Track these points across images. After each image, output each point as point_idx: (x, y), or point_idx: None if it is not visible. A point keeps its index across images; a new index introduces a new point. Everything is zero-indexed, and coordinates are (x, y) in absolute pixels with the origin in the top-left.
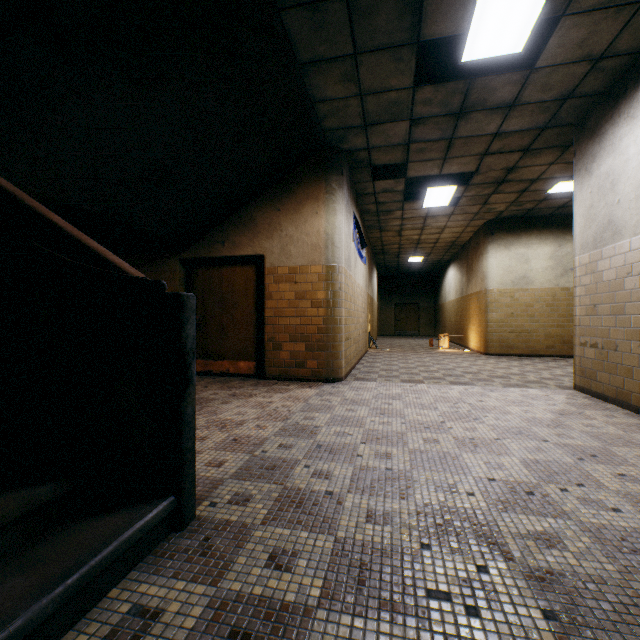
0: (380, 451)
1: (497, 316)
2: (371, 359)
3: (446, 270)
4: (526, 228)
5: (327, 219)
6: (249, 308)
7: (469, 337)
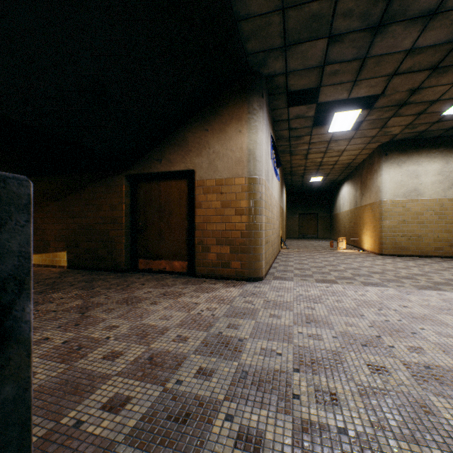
0: (320, 387)
1: (390, 223)
2: (284, 258)
3: (340, 187)
4: (416, 148)
5: (249, 136)
6: (182, 216)
7: (363, 240)
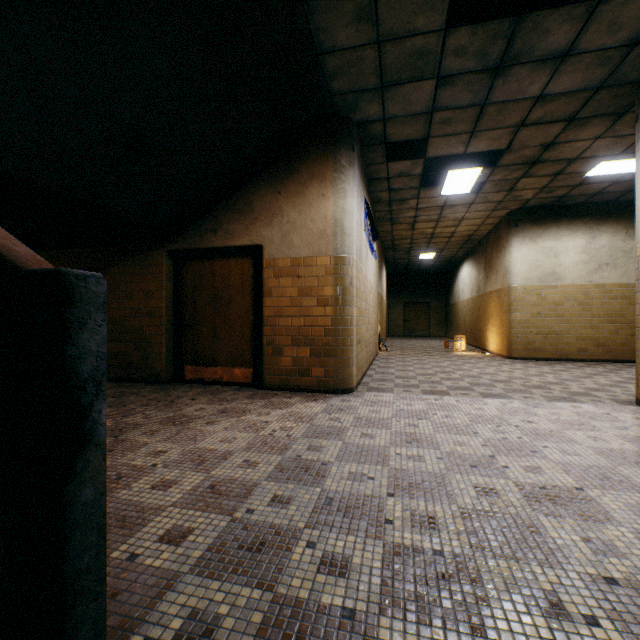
0: (417, 512)
1: (522, 316)
2: (383, 363)
3: (459, 267)
4: (555, 218)
5: (335, 202)
6: (245, 307)
7: (488, 339)
